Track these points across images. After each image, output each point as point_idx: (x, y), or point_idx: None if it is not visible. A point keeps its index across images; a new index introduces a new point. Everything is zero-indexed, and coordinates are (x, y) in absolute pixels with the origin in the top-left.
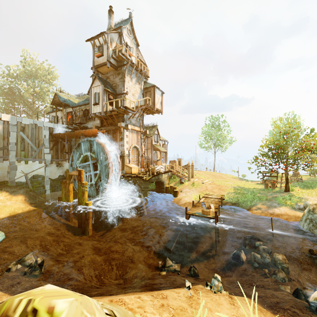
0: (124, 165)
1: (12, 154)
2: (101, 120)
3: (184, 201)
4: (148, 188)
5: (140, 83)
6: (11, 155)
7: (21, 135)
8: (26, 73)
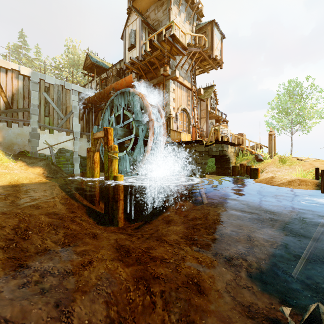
0: (169, 130)
1: (34, 119)
2: (139, 77)
3: (284, 180)
4: (206, 164)
5: (191, 23)
6: (32, 120)
7: (44, 97)
8: (70, 62)
